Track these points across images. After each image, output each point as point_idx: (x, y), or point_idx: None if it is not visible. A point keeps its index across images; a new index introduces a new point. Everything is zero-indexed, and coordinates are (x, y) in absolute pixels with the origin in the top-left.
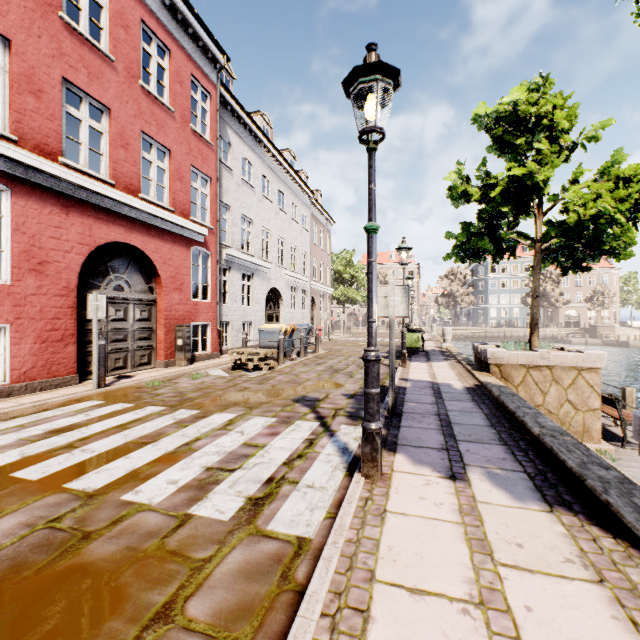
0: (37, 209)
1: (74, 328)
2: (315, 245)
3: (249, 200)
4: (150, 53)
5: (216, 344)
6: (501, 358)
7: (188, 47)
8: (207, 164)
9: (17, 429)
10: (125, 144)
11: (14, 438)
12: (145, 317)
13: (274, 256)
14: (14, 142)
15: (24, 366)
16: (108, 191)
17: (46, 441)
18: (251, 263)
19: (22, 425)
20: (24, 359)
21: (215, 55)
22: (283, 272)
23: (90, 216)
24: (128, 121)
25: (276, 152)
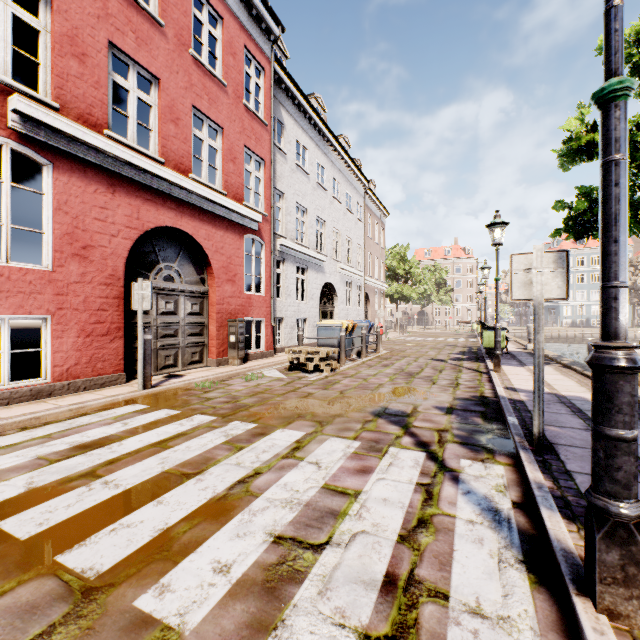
0: (81, 187)
1: (121, 321)
2: (369, 238)
3: (303, 187)
4: (201, 21)
5: (270, 342)
6: None
7: (241, 16)
8: (261, 145)
9: (42, 441)
10: (175, 119)
11: (32, 455)
12: (196, 311)
13: (328, 248)
14: (55, 110)
15: (66, 362)
16: (156, 169)
17: (66, 463)
18: (305, 255)
19: (49, 435)
20: (66, 354)
21: (269, 25)
22: (338, 266)
23: (138, 197)
24: (178, 94)
25: (331, 136)
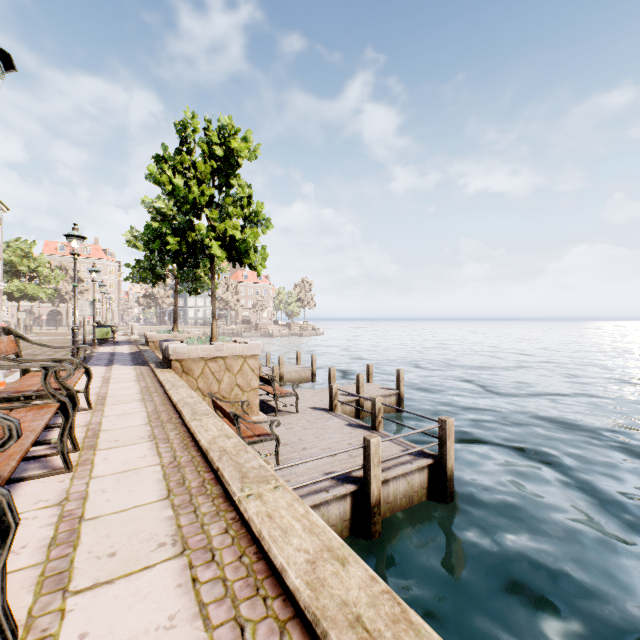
0: None
1: None
2: None
3: None
4: None
5: None
6: (155, 338)
7: None
8: None
9: None
10: None
11: None
12: None
13: None
14: None
15: None
16: None
17: None
18: None
19: None
20: None
21: None
22: None
23: None
24: None
25: None
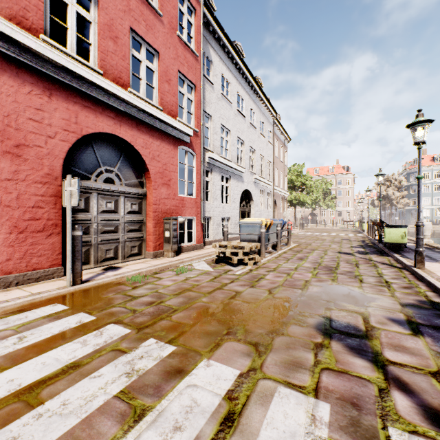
0: (13, 86)
1: (58, 218)
2: (276, 157)
3: (227, 113)
4: None
5: (200, 236)
6: None
7: None
8: (192, 72)
9: None
10: (114, 37)
11: None
12: (135, 210)
13: (246, 163)
14: None
15: None
16: (93, 77)
17: None
18: (228, 167)
19: None
20: None
21: None
22: (253, 177)
23: (76, 103)
24: (117, 15)
25: (248, 74)
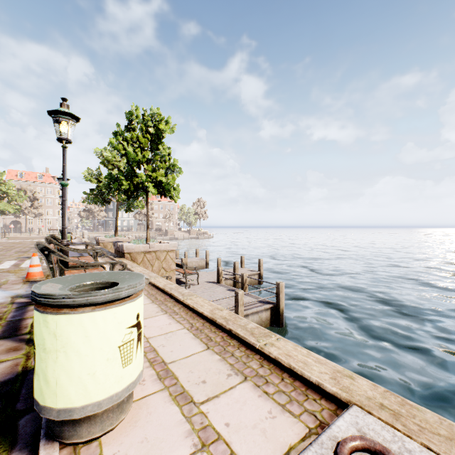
0: None
1: None
2: None
3: None
4: None
5: None
6: (104, 240)
7: None
8: None
9: None
10: None
11: None
12: None
13: None
14: None
15: None
16: None
17: None
18: None
19: None
20: None
21: None
22: None
23: None
24: None
25: None
